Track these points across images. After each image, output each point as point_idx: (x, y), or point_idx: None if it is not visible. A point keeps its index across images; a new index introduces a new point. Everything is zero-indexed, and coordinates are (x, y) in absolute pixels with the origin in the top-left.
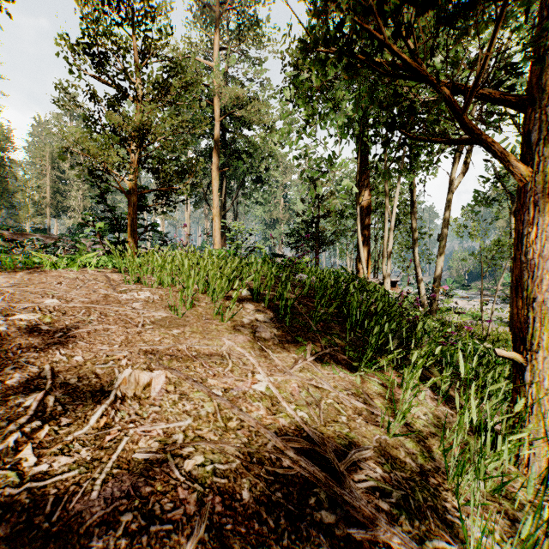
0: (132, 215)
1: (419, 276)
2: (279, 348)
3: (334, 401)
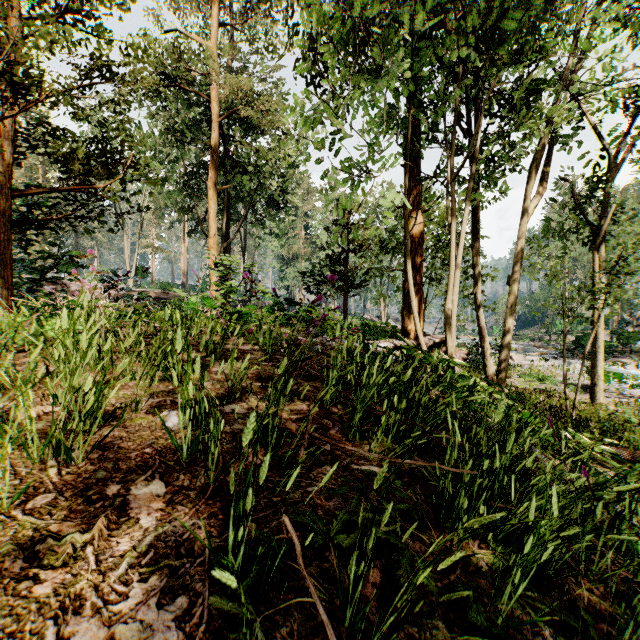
0: None
1: (484, 332)
2: None
3: None
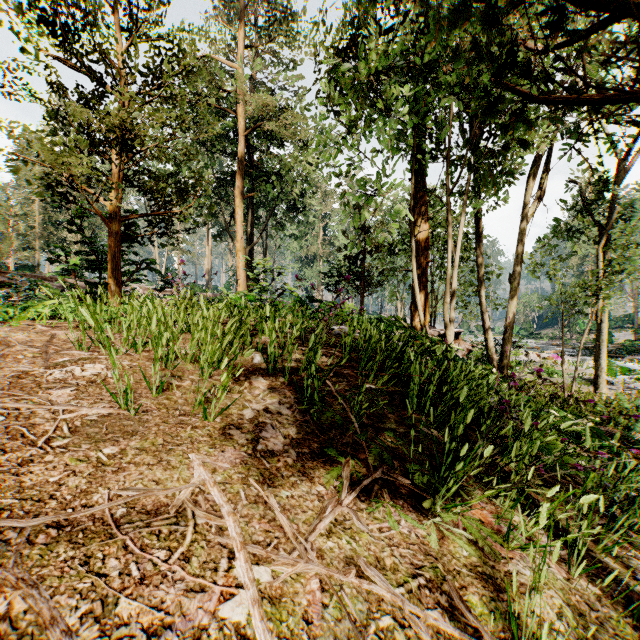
0: (114, 248)
1: (487, 326)
2: (295, 475)
3: (395, 621)
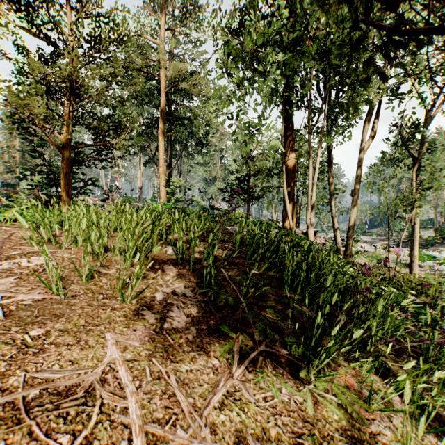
0: (65, 169)
1: (336, 226)
2: (194, 350)
3: None
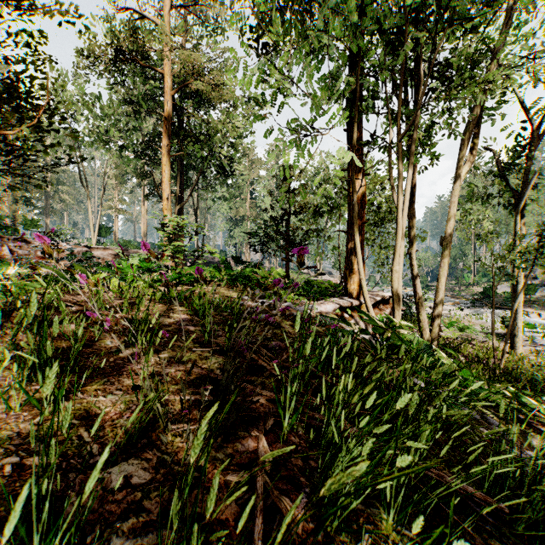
0: None
1: (418, 289)
2: None
3: None
